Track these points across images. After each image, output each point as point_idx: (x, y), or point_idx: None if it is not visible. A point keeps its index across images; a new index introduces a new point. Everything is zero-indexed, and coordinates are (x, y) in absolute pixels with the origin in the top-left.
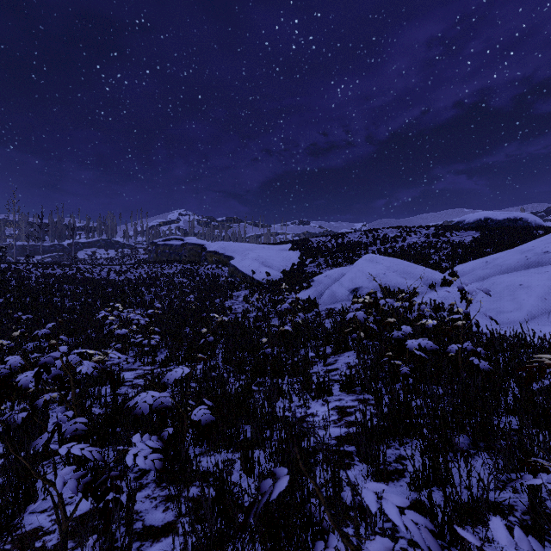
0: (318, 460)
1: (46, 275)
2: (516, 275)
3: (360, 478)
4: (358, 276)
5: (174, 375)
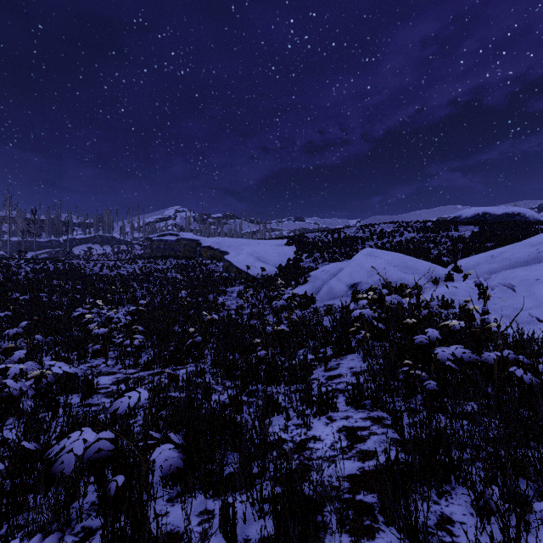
0: (326, 517)
1: (36, 270)
2: (530, 269)
3: None
4: (357, 271)
5: (125, 403)
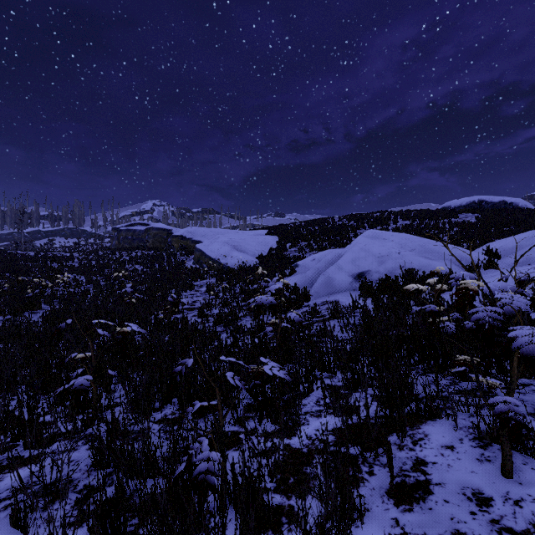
0: None
1: None
2: None
3: None
4: (362, 257)
5: None
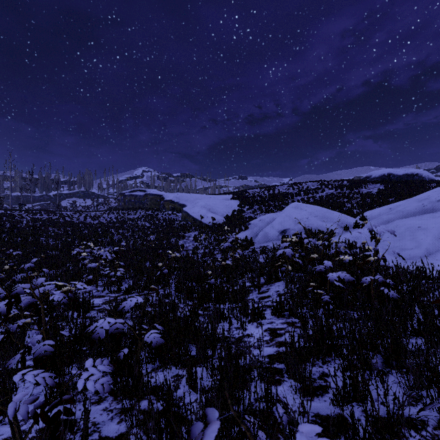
0: (252, 376)
1: (34, 219)
2: (415, 219)
3: (289, 393)
4: (286, 220)
5: (129, 304)
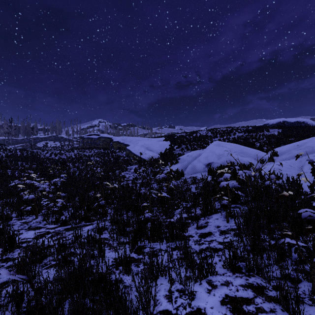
0: None
1: (8, 155)
2: None
3: None
4: (210, 155)
5: None
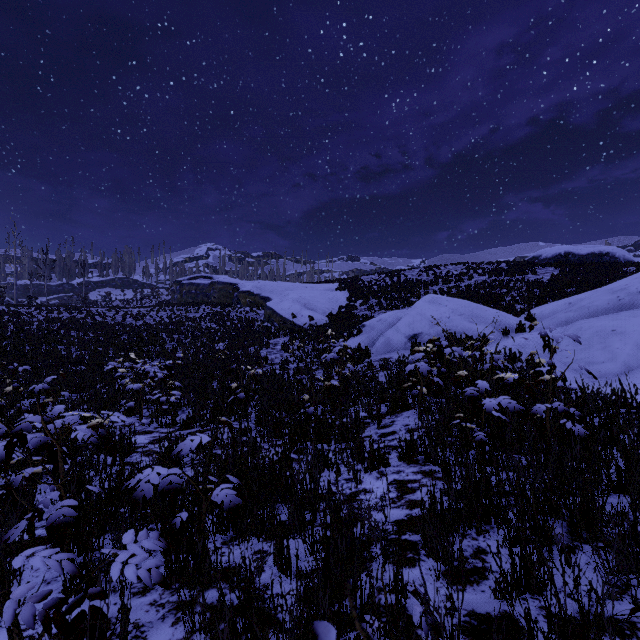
0: (373, 553)
1: (50, 319)
2: (608, 318)
3: (428, 579)
4: (418, 321)
5: (189, 445)
